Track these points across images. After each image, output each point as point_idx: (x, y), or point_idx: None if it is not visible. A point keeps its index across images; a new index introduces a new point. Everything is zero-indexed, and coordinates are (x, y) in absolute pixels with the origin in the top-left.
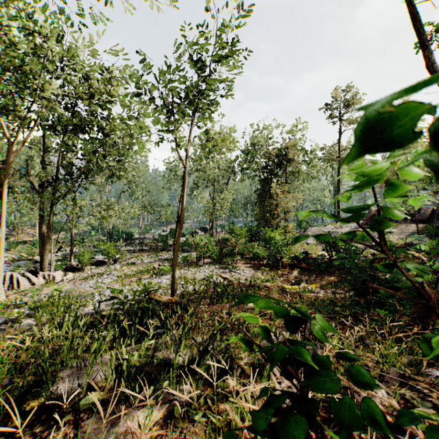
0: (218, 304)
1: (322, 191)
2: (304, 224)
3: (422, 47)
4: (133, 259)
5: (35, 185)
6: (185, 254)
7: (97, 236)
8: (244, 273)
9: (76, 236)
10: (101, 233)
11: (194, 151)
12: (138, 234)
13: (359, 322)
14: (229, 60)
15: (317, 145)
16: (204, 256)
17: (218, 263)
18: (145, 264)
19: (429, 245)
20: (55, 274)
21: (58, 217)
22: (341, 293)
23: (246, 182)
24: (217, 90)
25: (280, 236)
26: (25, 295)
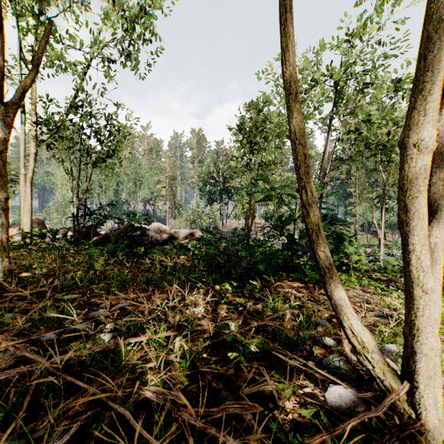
0: None
1: None
2: None
3: None
4: None
5: None
6: None
7: None
8: None
9: None
10: None
11: None
12: None
13: None
14: None
15: None
16: None
17: None
18: None
19: None
20: None
21: None
22: None
23: None
24: None
25: None
26: None
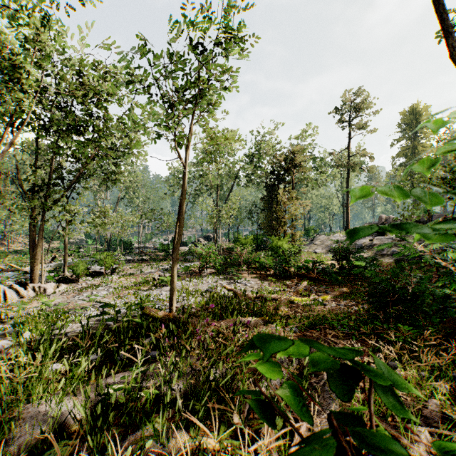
0: (222, 319)
1: (330, 198)
2: (311, 233)
3: (446, 36)
4: (132, 270)
5: (25, 190)
6: (187, 264)
7: (94, 245)
8: (250, 284)
9: (72, 246)
10: (98, 242)
11: (197, 155)
12: (138, 243)
13: (380, 339)
14: (234, 47)
15: (325, 150)
16: (207, 266)
17: (222, 274)
18: (145, 275)
19: (455, 253)
20: (47, 286)
21: (50, 225)
22: (353, 306)
23: (252, 189)
24: (220, 81)
25: (288, 245)
26: (11, 309)
